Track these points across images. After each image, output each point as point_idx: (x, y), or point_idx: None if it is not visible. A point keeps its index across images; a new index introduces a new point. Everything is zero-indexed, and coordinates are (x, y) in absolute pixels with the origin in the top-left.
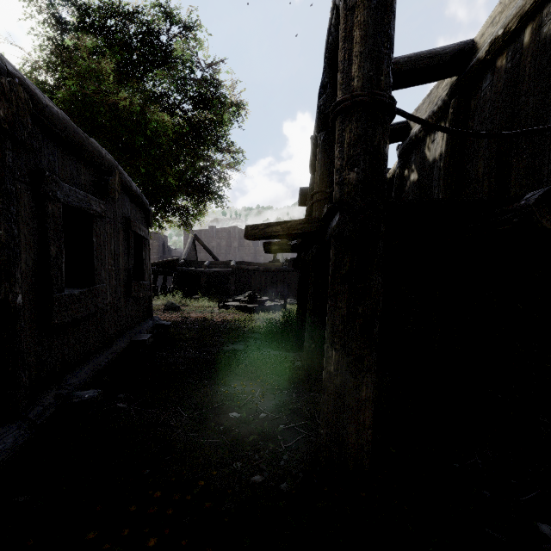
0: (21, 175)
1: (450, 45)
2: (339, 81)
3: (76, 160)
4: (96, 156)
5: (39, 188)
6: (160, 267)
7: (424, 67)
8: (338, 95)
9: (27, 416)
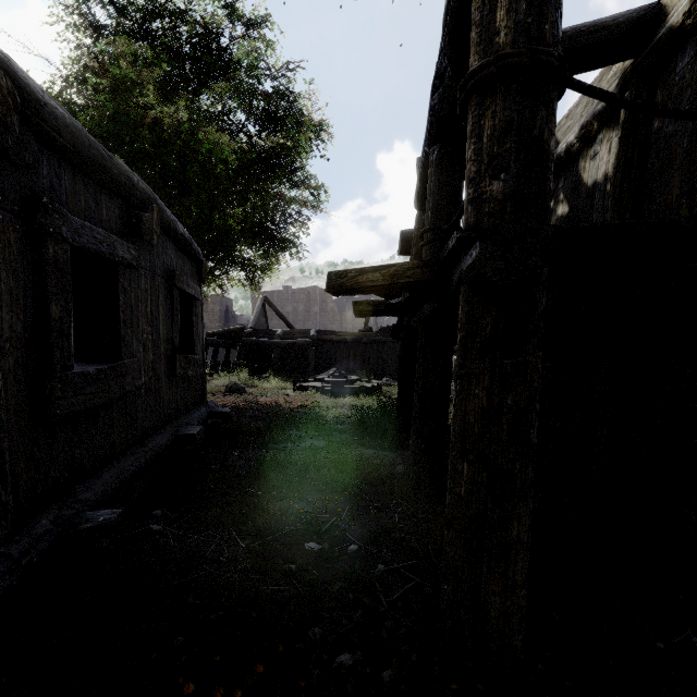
0: (5, 200)
1: (624, 12)
2: (474, 40)
3: (94, 187)
4: (124, 183)
5: (33, 221)
6: (222, 337)
7: (586, 46)
8: (473, 62)
9: (7, 552)
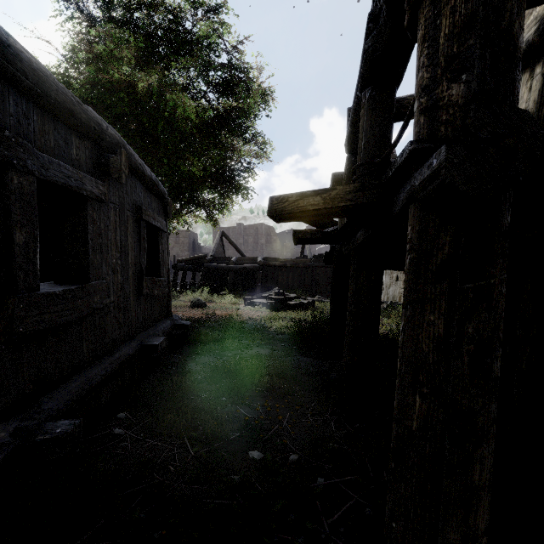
0: None
1: None
2: None
3: (64, 129)
4: (94, 127)
5: None
6: (189, 263)
7: None
8: None
9: None
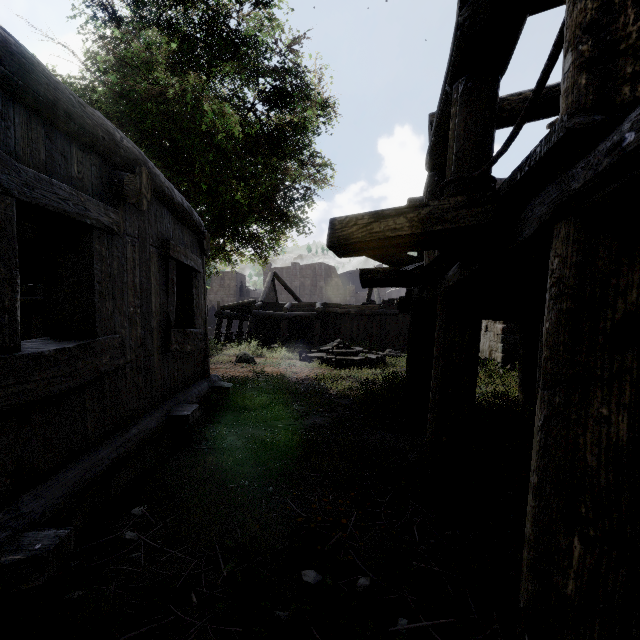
0: None
1: None
2: None
3: (60, 137)
4: (102, 137)
5: None
6: (235, 310)
7: None
8: None
9: None
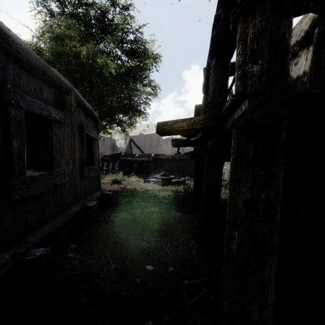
0: None
1: None
2: None
3: (39, 81)
4: (56, 80)
5: (2, 97)
6: (110, 157)
7: None
8: None
9: None
